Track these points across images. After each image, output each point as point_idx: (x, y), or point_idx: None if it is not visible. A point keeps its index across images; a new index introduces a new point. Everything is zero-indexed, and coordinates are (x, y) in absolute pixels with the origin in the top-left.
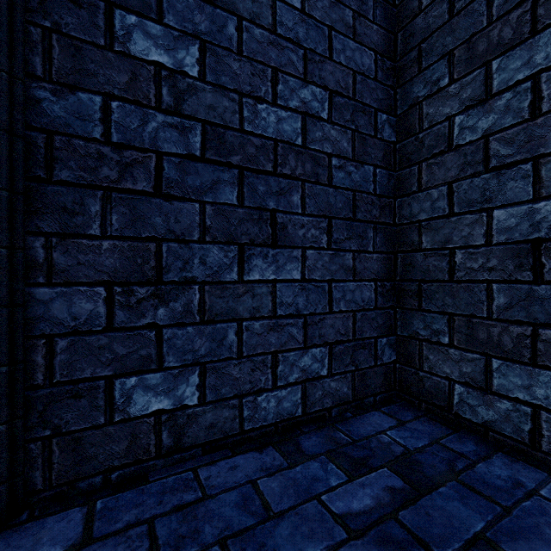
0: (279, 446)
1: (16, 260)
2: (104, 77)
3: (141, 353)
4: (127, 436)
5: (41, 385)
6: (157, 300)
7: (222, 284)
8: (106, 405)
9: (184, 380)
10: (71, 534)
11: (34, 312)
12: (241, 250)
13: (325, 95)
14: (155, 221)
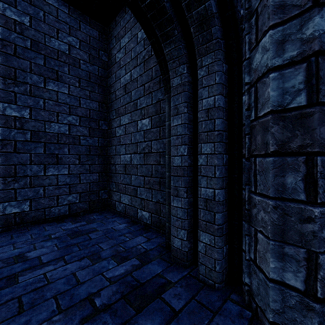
0: (57, 221)
1: None
2: None
3: (9, 196)
4: (5, 219)
5: None
6: (15, 181)
7: (38, 176)
8: None
9: (24, 203)
10: None
11: None
12: (45, 166)
13: (78, 118)
14: (14, 160)
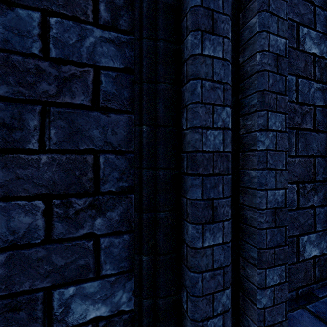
0: None
1: None
2: (296, 65)
3: (308, 222)
4: (303, 269)
5: None
6: (314, 191)
7: None
8: (296, 251)
9: (323, 238)
10: (321, 326)
11: None
12: None
13: None
14: (313, 146)
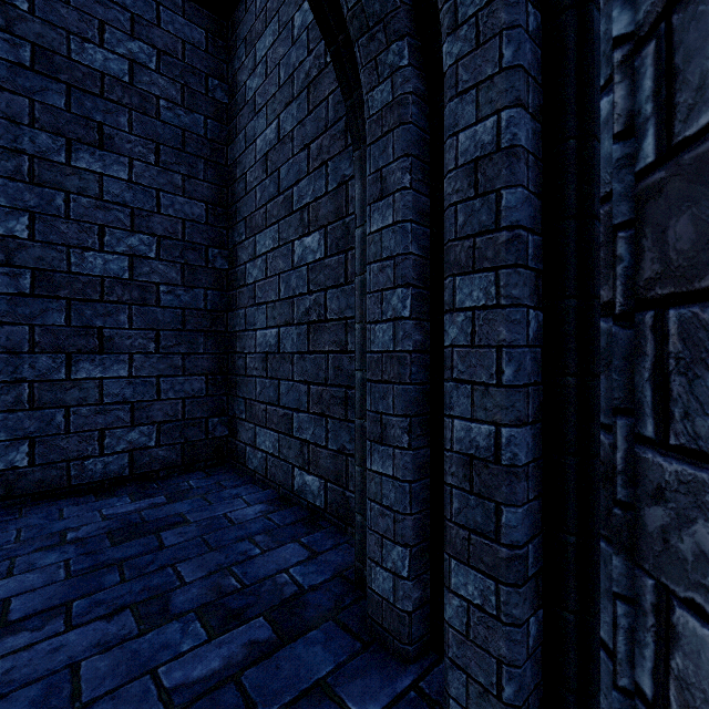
0: (98, 493)
1: None
2: None
3: None
4: None
5: None
6: None
7: (51, 382)
8: None
9: (15, 449)
10: None
11: None
12: (69, 357)
13: (154, 240)
14: None
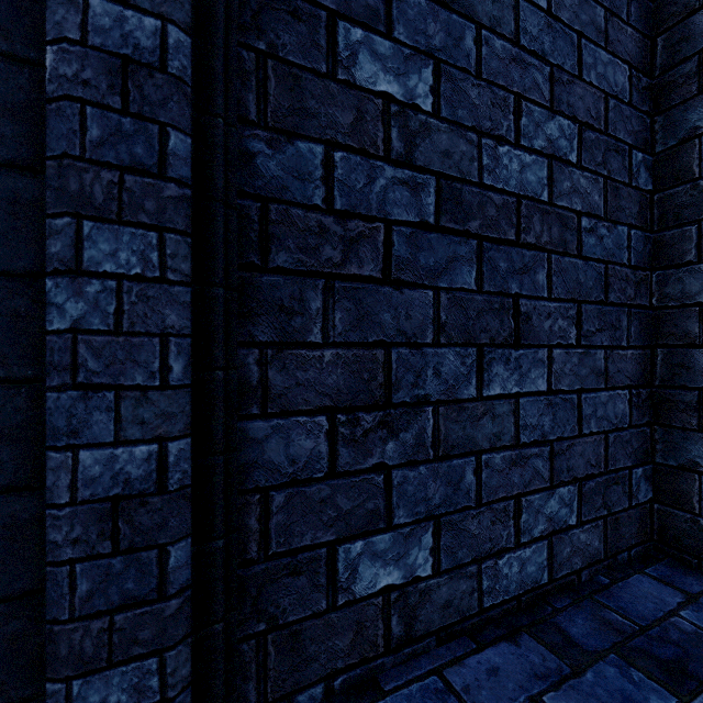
0: (536, 633)
1: (231, 385)
2: (326, 117)
3: (368, 506)
4: (352, 625)
5: (255, 559)
6: (386, 430)
7: (458, 403)
8: (328, 582)
9: (416, 541)
10: None
11: (247, 457)
12: (480, 354)
13: (574, 129)
14: (383, 319)
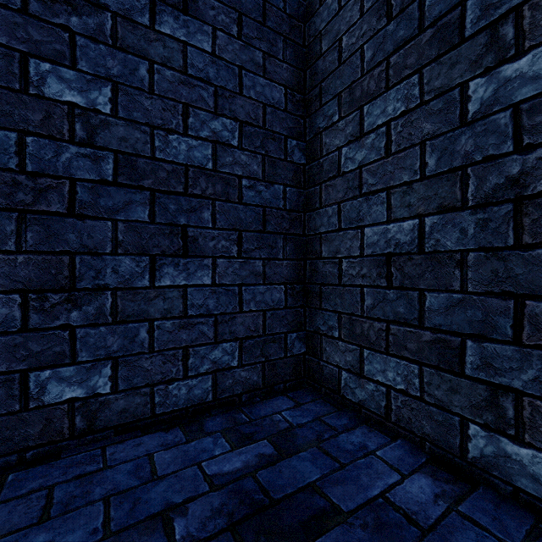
0: (185, 426)
1: None
2: (19, 116)
3: (55, 350)
4: (42, 420)
5: None
6: (71, 304)
7: (134, 290)
8: (21, 394)
9: (97, 372)
10: None
11: None
12: (153, 261)
13: (236, 125)
14: (69, 237)
